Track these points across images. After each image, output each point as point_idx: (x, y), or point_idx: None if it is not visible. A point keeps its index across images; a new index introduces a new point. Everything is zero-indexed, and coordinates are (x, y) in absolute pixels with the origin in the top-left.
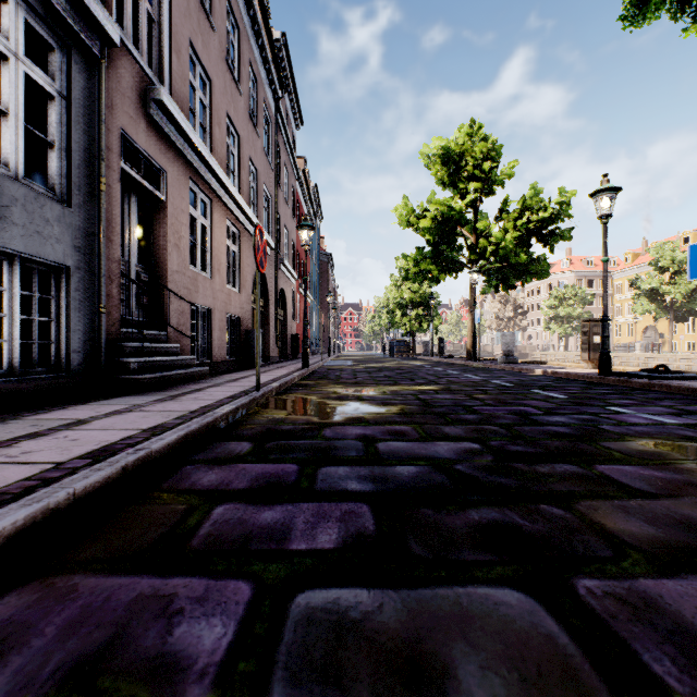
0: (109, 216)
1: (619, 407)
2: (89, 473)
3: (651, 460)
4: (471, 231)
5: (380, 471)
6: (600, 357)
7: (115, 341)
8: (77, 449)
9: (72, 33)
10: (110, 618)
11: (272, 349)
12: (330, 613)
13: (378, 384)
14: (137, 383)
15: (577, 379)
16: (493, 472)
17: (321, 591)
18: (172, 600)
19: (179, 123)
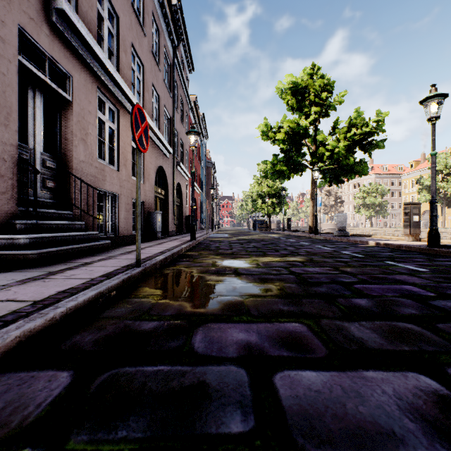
0: (3, 102)
1: None
2: None
3: None
4: (311, 143)
5: None
6: (429, 232)
7: (11, 218)
8: None
9: None
10: None
11: (171, 225)
12: None
13: (250, 255)
14: (25, 258)
15: (409, 250)
16: None
17: None
18: None
19: (82, 35)
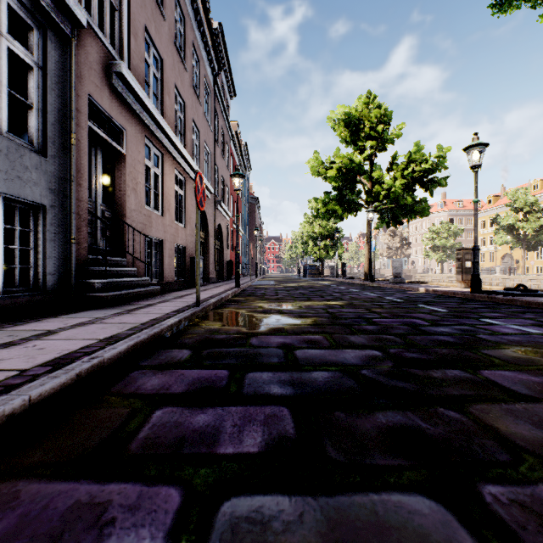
0: (78, 165)
1: (490, 319)
2: (46, 380)
3: (526, 365)
4: (367, 179)
5: (298, 376)
6: (472, 279)
7: (84, 265)
8: (42, 357)
9: (47, 16)
10: (44, 529)
11: (211, 271)
12: (254, 524)
13: (295, 300)
14: (101, 300)
15: (453, 296)
16: (394, 377)
17: (246, 499)
18: (106, 509)
19: (136, 91)
